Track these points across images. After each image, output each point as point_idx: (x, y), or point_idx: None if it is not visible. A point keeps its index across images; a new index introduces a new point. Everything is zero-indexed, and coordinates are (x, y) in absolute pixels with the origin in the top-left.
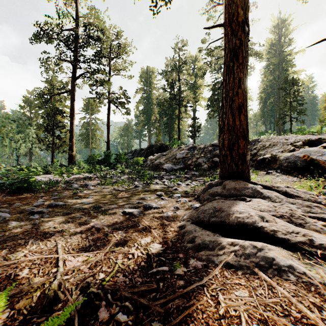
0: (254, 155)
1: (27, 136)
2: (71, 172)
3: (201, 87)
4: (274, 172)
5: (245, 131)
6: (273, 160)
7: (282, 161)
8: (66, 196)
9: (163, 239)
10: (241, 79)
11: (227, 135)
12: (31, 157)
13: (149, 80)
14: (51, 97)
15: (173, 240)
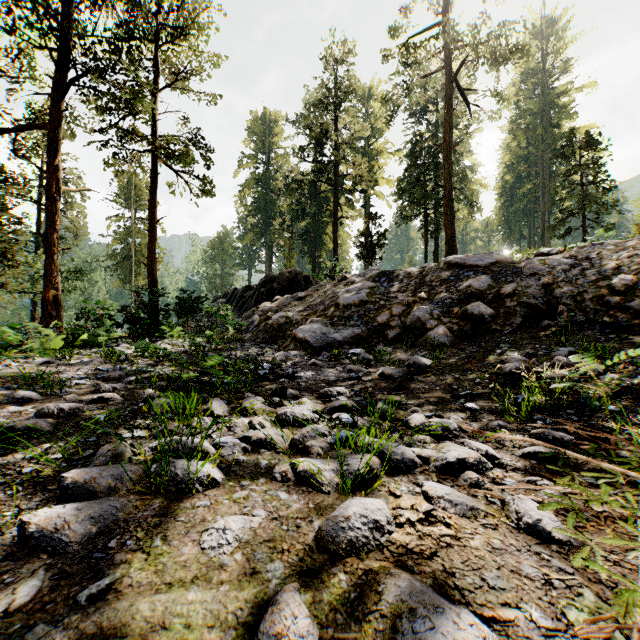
0: (624, 290)
1: None
2: None
3: (382, 156)
4: None
5: None
6: None
7: None
8: None
9: None
10: None
11: None
12: None
13: (269, 138)
14: None
15: None
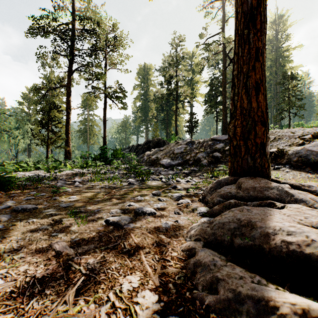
0: None
1: (25, 132)
2: (60, 168)
3: (198, 83)
4: (282, 168)
5: (265, 114)
6: (280, 155)
7: (291, 155)
8: (44, 196)
9: (161, 277)
10: (259, 49)
11: (241, 121)
12: (30, 152)
13: (146, 76)
14: (47, 91)
15: (178, 281)
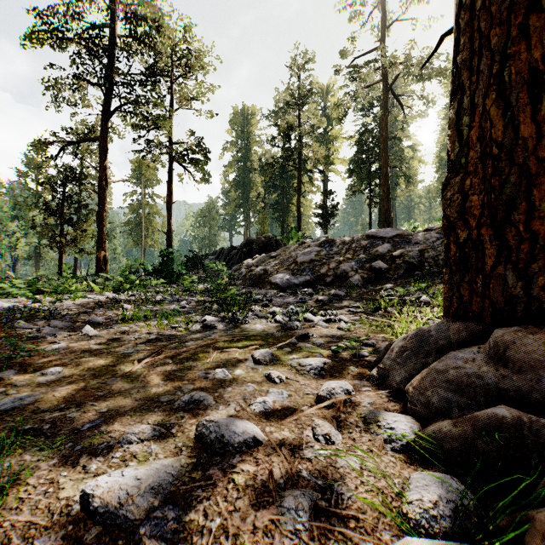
0: None
1: (31, 225)
2: (63, 292)
3: (337, 141)
4: None
5: None
6: None
7: None
8: None
9: None
10: None
11: (483, 177)
12: (39, 261)
13: (247, 128)
14: (63, 149)
15: None
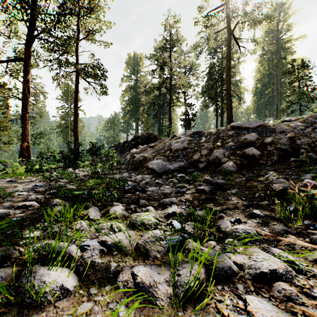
0: None
1: None
2: None
3: (194, 75)
4: None
5: None
6: None
7: None
8: None
9: None
10: None
11: None
12: None
13: (136, 67)
14: None
15: None
